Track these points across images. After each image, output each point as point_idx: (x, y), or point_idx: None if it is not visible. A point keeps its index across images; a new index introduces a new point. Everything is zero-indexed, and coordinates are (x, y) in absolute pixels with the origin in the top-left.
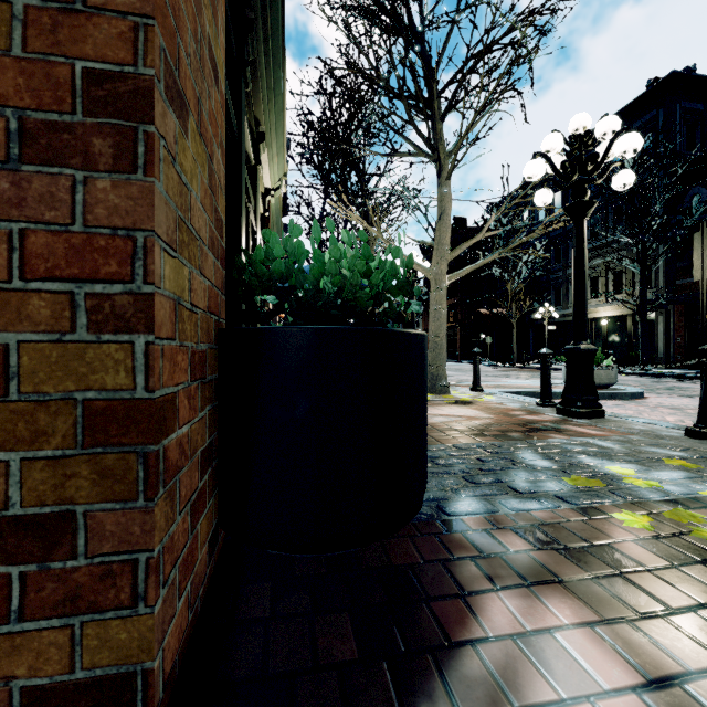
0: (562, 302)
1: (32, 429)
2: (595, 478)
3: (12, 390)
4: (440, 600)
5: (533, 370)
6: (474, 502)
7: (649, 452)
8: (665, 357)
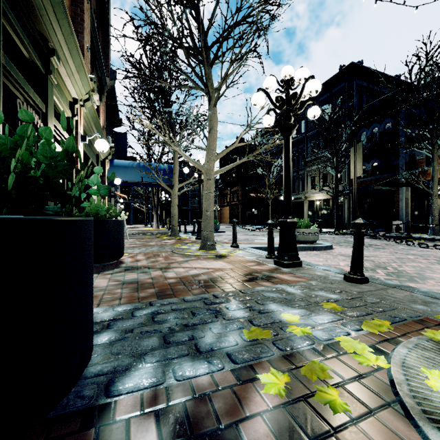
0: (296, 190)
1: None
2: (269, 328)
3: None
4: None
5: None
6: (149, 370)
7: (317, 296)
8: (348, 223)
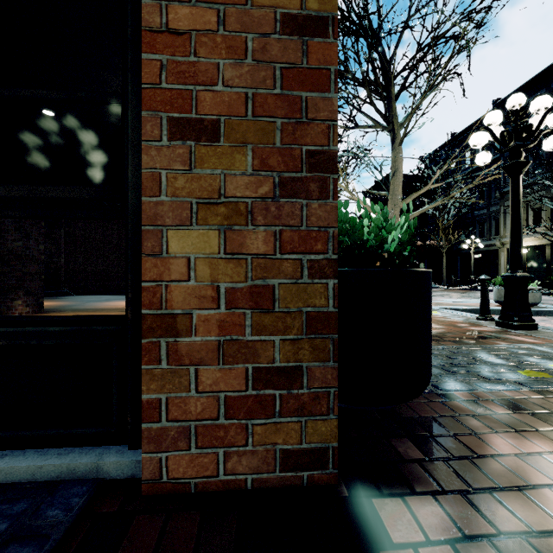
0: (486, 234)
1: (284, 325)
2: (543, 372)
3: (276, 306)
4: (458, 436)
5: (461, 291)
6: (457, 383)
7: None
8: None
